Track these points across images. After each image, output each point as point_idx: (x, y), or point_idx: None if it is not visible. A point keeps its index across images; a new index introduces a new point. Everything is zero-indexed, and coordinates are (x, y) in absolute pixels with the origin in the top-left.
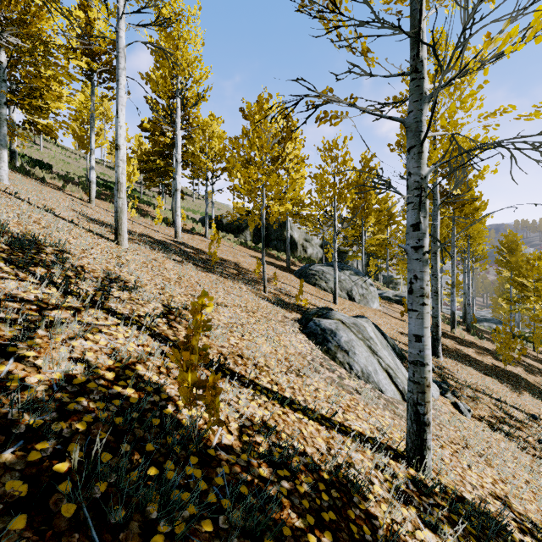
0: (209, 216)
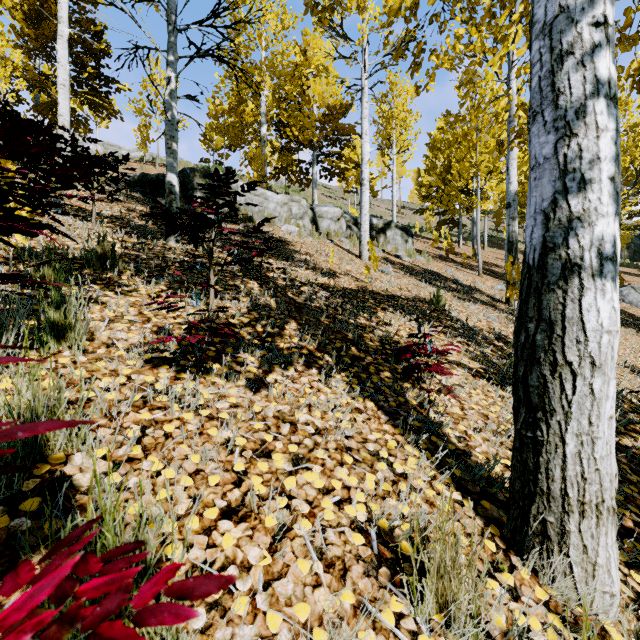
0: None
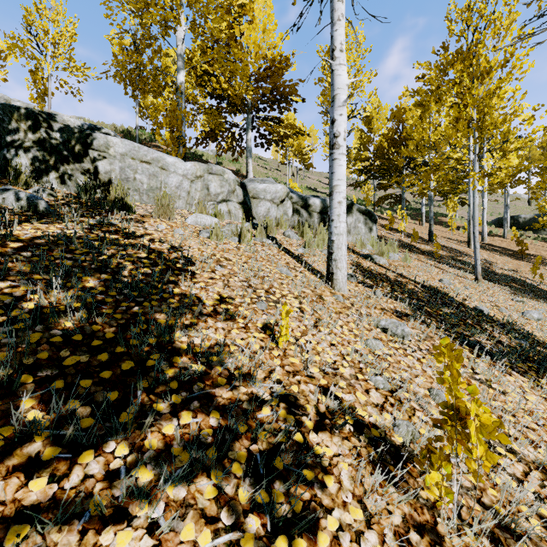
0: (502, 217)
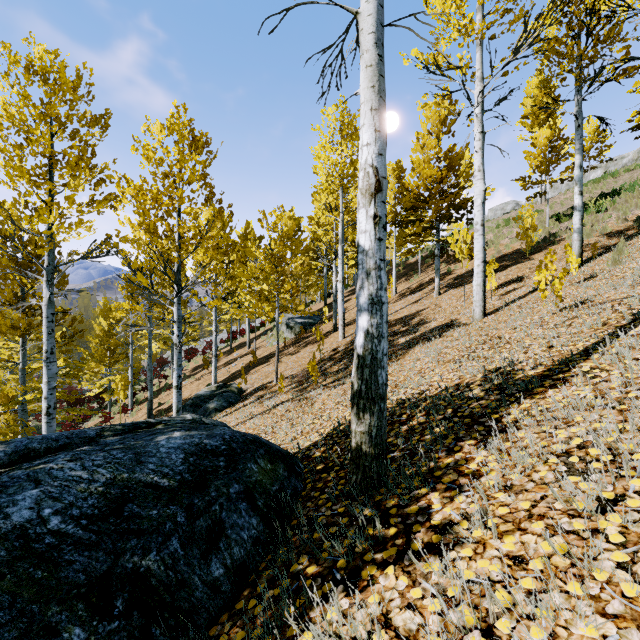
0: None
